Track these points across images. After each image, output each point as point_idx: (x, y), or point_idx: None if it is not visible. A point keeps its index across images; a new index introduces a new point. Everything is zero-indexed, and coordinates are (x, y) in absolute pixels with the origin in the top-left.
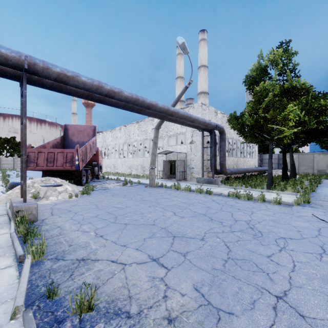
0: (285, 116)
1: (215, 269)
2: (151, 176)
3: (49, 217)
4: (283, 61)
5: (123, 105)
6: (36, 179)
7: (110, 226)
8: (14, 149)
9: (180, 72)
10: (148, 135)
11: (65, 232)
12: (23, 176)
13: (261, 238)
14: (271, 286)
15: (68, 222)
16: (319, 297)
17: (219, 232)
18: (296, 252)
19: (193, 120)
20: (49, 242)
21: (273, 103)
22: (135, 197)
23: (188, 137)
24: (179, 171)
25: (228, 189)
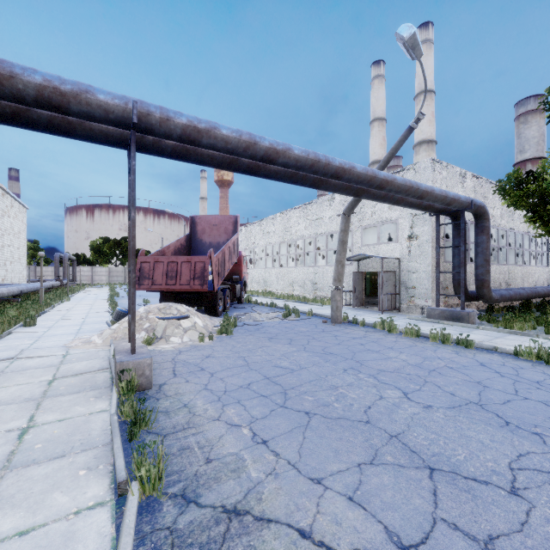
0: None
1: None
2: (335, 303)
3: (171, 380)
4: None
5: (290, 175)
6: (151, 306)
7: (277, 415)
8: (125, 255)
9: (378, 110)
10: (323, 227)
11: (197, 422)
12: (131, 307)
13: None
14: None
15: (201, 396)
16: None
17: None
18: None
19: (423, 194)
20: (171, 444)
21: None
22: (311, 345)
23: (404, 227)
24: (385, 294)
25: (504, 336)
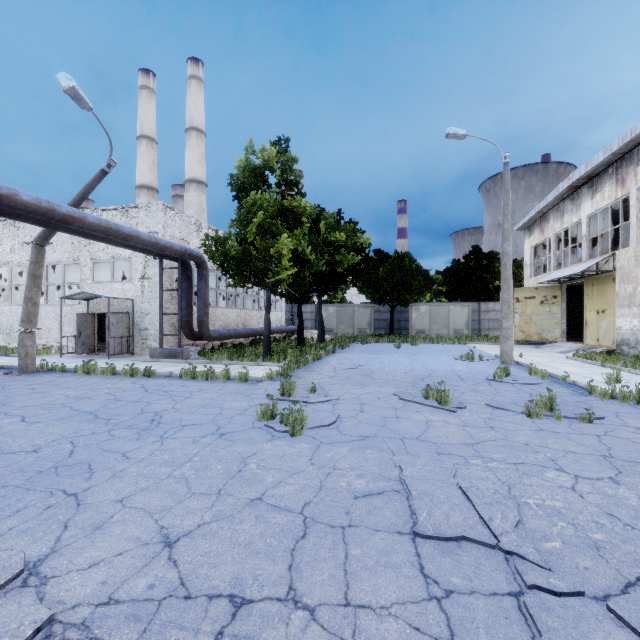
0: (279, 250)
1: (4, 486)
2: (23, 349)
3: None
4: (283, 166)
5: None
6: None
7: None
8: None
9: (146, 127)
10: None
11: None
12: None
13: (149, 431)
14: (79, 485)
15: None
16: (132, 481)
17: (82, 436)
18: (175, 440)
19: (128, 238)
20: None
21: (269, 228)
22: None
23: (138, 267)
24: (113, 337)
25: (198, 366)
